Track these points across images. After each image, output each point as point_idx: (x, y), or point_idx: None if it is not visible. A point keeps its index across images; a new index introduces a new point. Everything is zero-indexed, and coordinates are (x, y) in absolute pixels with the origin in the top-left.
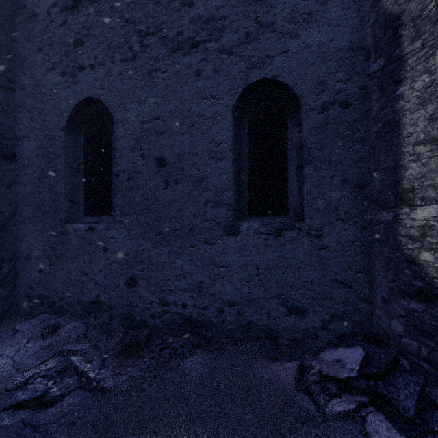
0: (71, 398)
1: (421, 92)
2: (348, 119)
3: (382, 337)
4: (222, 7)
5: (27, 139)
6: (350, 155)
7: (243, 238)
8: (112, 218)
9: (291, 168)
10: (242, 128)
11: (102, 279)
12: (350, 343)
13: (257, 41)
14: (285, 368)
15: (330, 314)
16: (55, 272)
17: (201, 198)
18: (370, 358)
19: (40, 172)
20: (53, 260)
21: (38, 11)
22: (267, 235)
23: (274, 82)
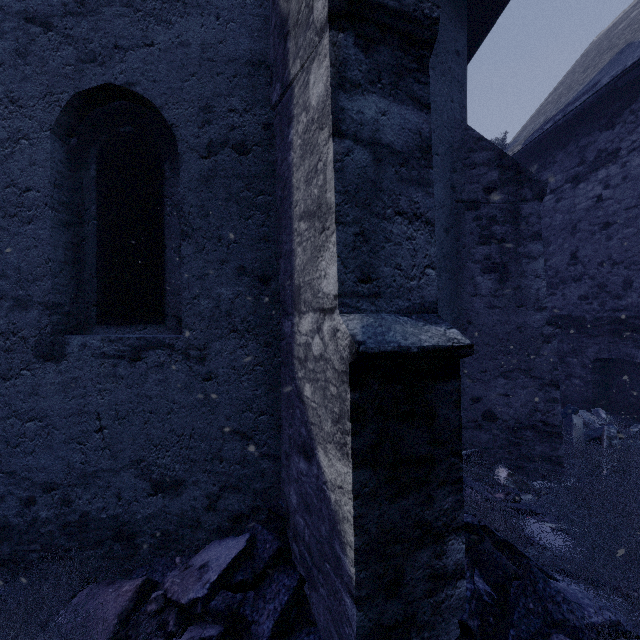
0: None
1: (302, 139)
2: (247, 173)
3: (286, 512)
4: None
5: None
6: (250, 229)
7: (73, 365)
8: None
9: (170, 244)
10: (85, 168)
11: None
12: (247, 526)
13: (99, 15)
14: (119, 595)
15: (220, 484)
16: None
17: None
18: (255, 553)
19: None
20: None
21: None
22: (117, 358)
23: (133, 94)
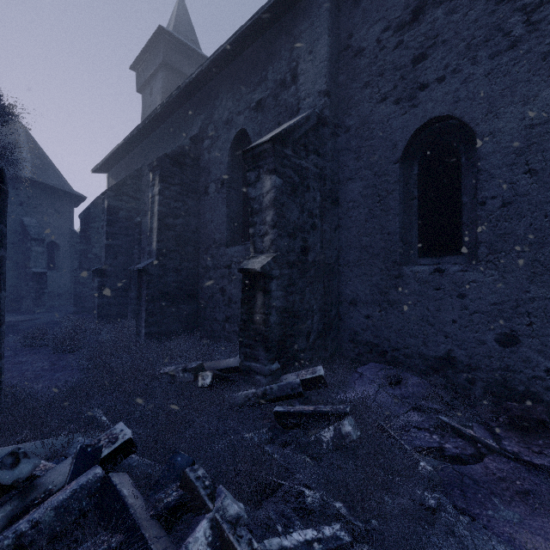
0: (493, 462)
1: None
2: None
3: None
4: None
5: (352, 181)
6: None
7: None
8: (462, 259)
9: None
10: None
11: (457, 332)
12: None
13: None
14: None
15: None
16: (386, 318)
17: None
18: None
19: (367, 213)
20: (383, 306)
21: (365, 45)
22: None
23: None
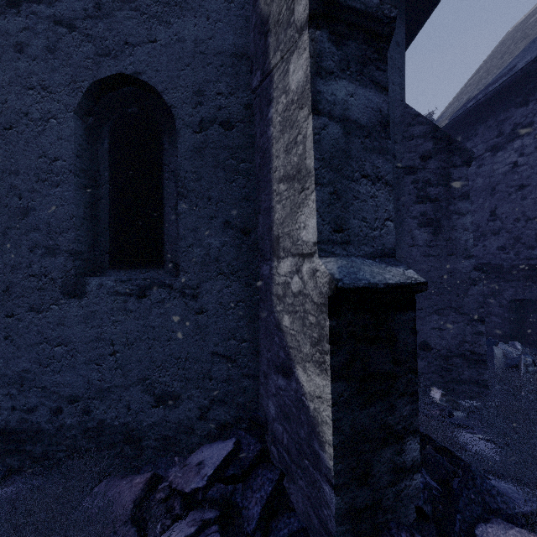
0: None
1: (282, 117)
2: (231, 144)
3: (264, 421)
4: None
5: None
6: (234, 190)
7: (92, 301)
8: None
9: (168, 203)
10: (100, 141)
11: None
12: (232, 433)
13: (112, 18)
14: (132, 486)
15: (210, 398)
16: None
17: (24, 241)
18: (241, 453)
19: None
20: None
21: None
22: (127, 295)
23: (139, 81)
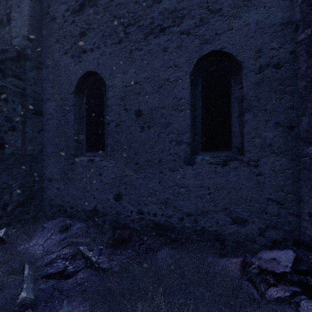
0: (82, 274)
1: None
2: (280, 77)
3: (309, 243)
4: (182, 1)
5: (50, 101)
6: (282, 104)
7: (198, 167)
8: (104, 153)
9: (233, 115)
10: (196, 87)
11: (98, 195)
12: (281, 246)
13: (208, 23)
14: (231, 262)
15: (266, 224)
16: (67, 189)
17: (167, 138)
18: (300, 259)
19: (58, 123)
20: (66, 181)
21: (57, 15)
22: (216, 164)
23: (221, 53)
